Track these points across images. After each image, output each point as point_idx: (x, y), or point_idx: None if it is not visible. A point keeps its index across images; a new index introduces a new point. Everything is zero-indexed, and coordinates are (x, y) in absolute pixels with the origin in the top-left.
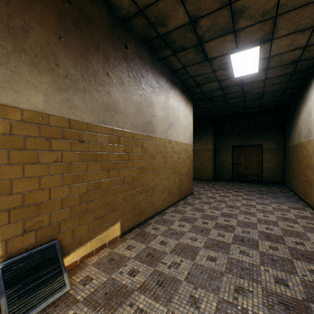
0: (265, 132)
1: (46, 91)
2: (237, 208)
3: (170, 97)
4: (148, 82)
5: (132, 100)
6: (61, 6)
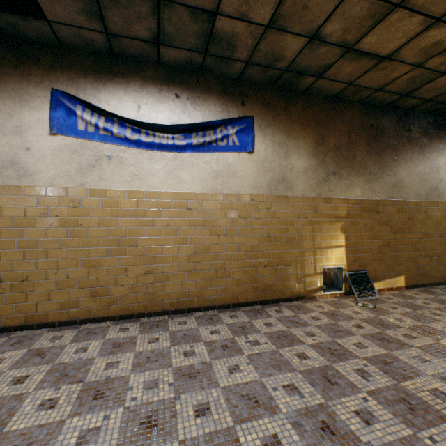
0: None
1: (361, 186)
2: None
3: None
4: (432, 149)
5: (414, 173)
6: (367, 132)
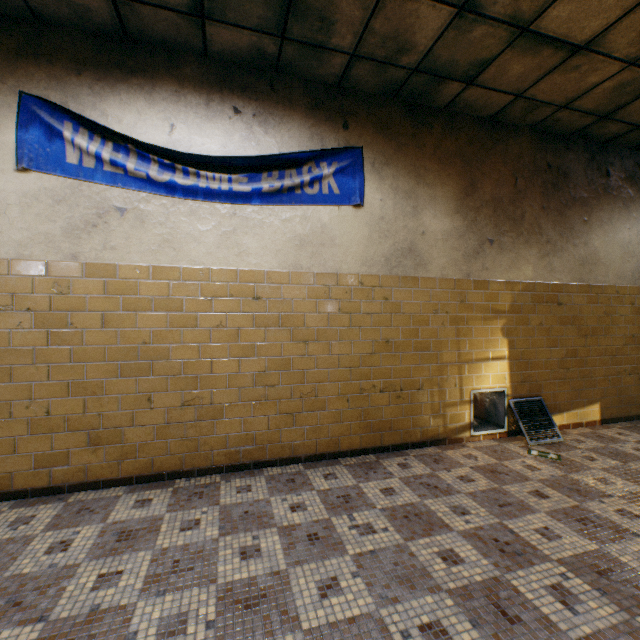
0: None
1: (533, 262)
2: None
3: None
4: None
5: (615, 242)
6: (543, 177)
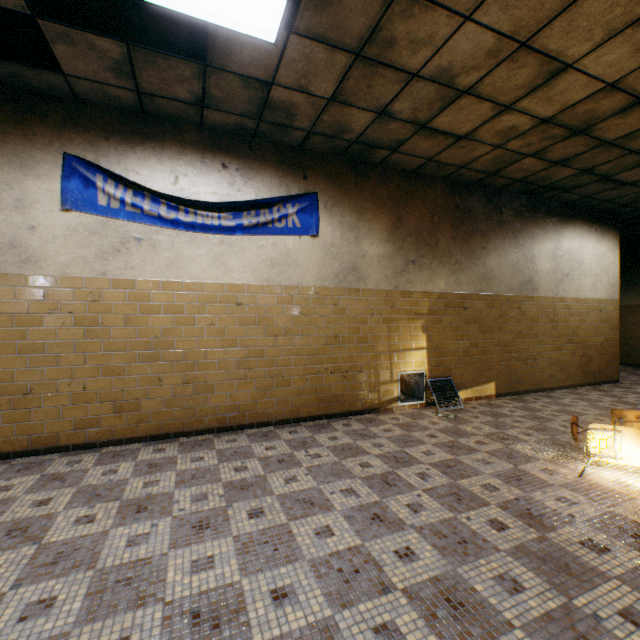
0: None
1: (445, 277)
2: None
3: (564, 239)
4: (526, 235)
5: (506, 263)
6: (453, 214)
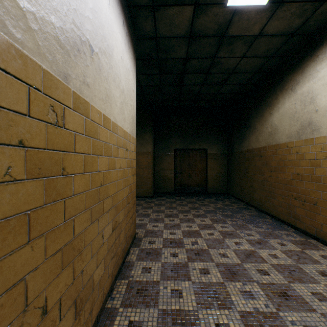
0: (210, 134)
1: None
2: (246, 274)
3: None
4: None
5: None
6: None
